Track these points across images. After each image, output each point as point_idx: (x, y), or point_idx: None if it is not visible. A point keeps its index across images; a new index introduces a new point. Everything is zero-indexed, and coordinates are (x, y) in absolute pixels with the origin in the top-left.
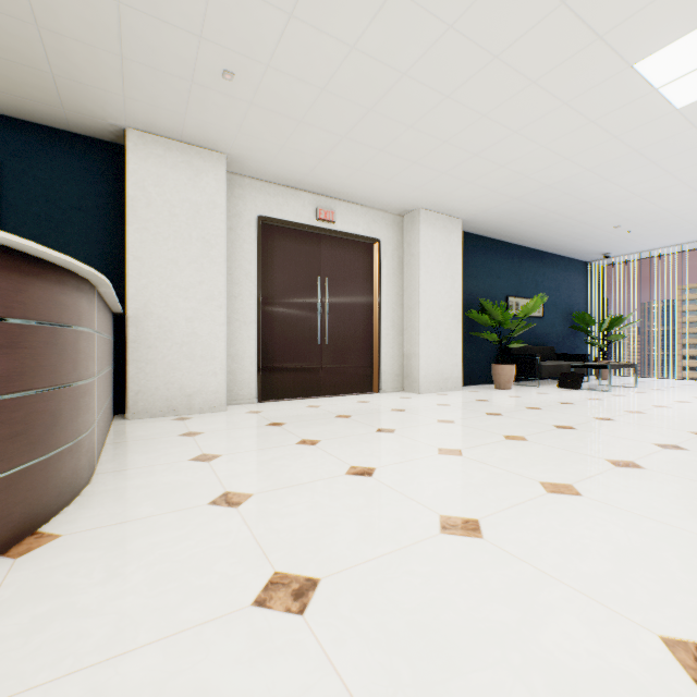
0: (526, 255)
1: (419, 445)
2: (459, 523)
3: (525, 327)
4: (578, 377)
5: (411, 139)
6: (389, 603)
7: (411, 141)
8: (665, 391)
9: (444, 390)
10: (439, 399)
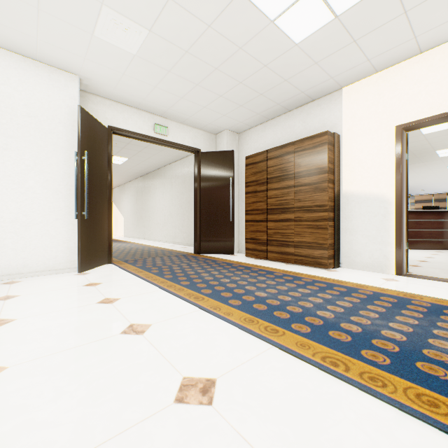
0: None
1: None
2: None
3: None
4: None
5: None
6: None
7: None
8: None
9: None
10: None
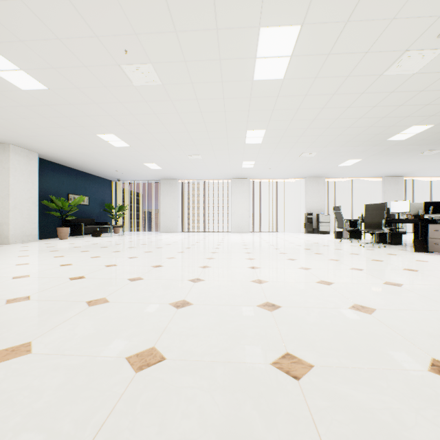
0: (80, 174)
1: (9, 256)
2: (23, 264)
3: (76, 210)
4: (100, 232)
5: (4, 122)
6: (0, 272)
7: (4, 122)
8: (132, 235)
9: (27, 241)
10: (23, 245)
